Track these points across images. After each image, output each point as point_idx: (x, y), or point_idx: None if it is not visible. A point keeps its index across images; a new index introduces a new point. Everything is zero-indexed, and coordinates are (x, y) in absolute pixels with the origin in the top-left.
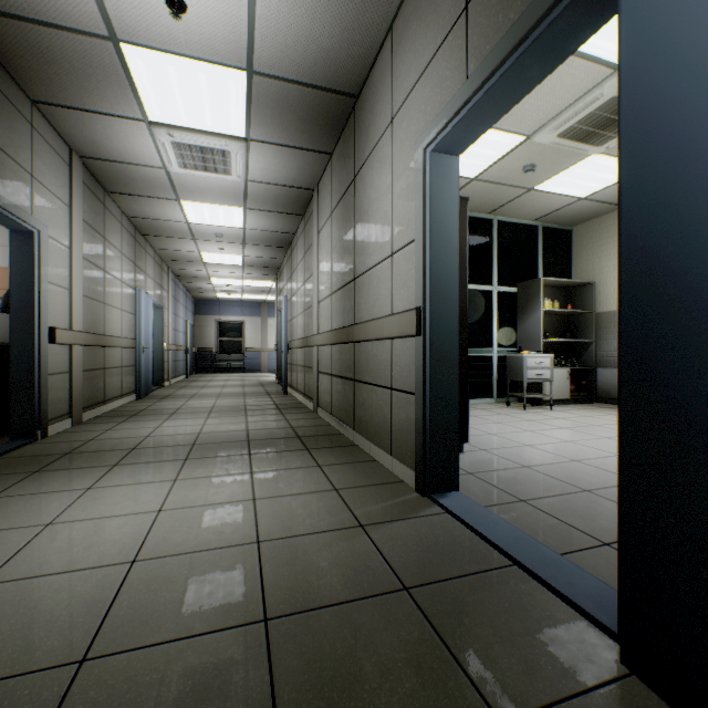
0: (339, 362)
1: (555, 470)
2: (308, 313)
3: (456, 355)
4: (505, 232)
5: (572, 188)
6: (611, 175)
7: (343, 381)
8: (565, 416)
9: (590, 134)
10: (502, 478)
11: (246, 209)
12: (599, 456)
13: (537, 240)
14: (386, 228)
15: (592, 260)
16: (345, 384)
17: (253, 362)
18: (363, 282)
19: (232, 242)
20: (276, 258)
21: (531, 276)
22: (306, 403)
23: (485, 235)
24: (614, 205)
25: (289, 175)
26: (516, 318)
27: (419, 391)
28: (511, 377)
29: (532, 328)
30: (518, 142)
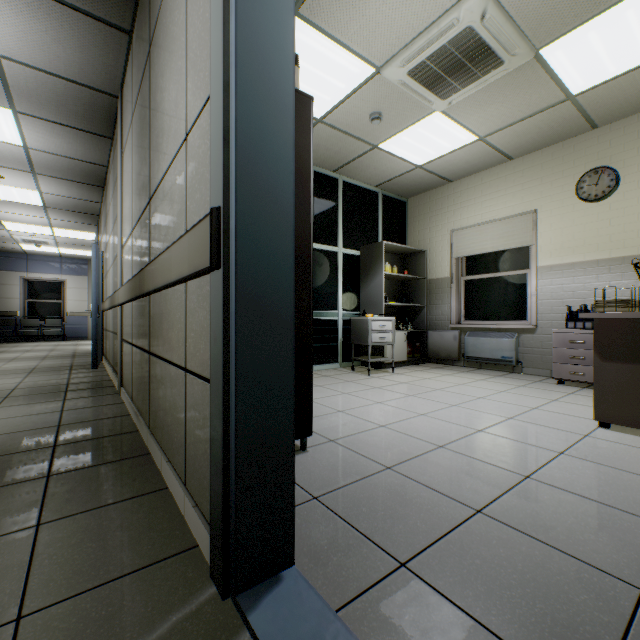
0: (137, 326)
1: (426, 470)
2: (116, 263)
3: (290, 308)
4: (349, 194)
5: (412, 152)
6: (446, 142)
7: (141, 353)
8: (408, 380)
9: (438, 79)
10: (363, 502)
11: (16, 113)
12: (461, 435)
13: (378, 207)
14: (180, 96)
15: (423, 230)
16: (142, 358)
17: (78, 328)
18: (157, 201)
19: (15, 168)
20: (90, 200)
21: (373, 241)
22: (114, 380)
23: (330, 193)
24: (443, 179)
25: (70, 60)
26: (359, 281)
27: (217, 380)
28: (356, 341)
29: (375, 291)
30: (367, 74)
